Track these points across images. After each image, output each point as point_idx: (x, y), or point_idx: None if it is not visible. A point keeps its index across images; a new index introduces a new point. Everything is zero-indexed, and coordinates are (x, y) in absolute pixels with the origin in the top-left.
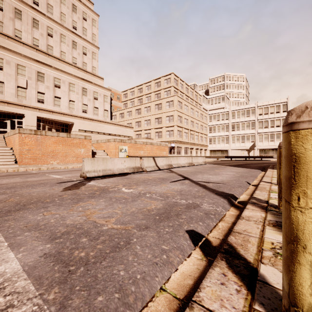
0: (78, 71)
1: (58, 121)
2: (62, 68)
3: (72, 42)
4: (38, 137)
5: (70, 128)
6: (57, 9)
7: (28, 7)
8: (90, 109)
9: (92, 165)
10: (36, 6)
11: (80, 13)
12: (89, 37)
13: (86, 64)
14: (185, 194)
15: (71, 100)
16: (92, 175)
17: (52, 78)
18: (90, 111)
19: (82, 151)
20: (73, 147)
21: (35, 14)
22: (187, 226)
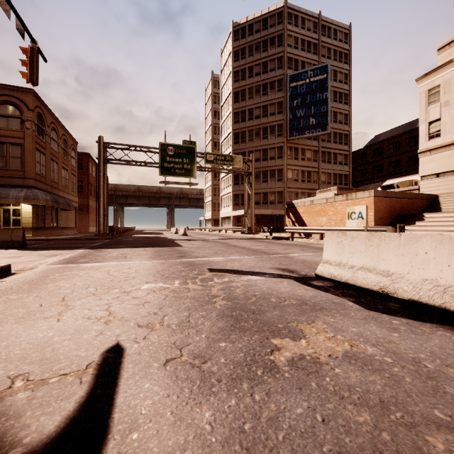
0: None
1: None
2: None
3: None
4: None
5: None
6: None
7: None
8: None
9: (338, 251)
10: None
11: None
12: None
13: None
14: (14, 307)
15: None
16: (326, 273)
17: None
18: None
19: None
20: None
21: None
22: (4, 282)
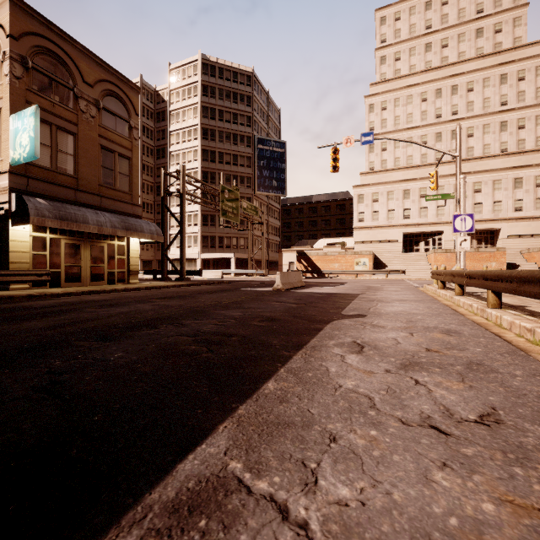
0: (508, 159)
1: (479, 229)
2: (484, 165)
3: (499, 124)
4: (447, 255)
5: (496, 235)
6: (478, 99)
7: (446, 123)
8: (528, 204)
9: None
10: (454, 116)
11: (513, 77)
12: (529, 99)
13: (523, 140)
14: None
15: (496, 201)
16: None
17: (471, 184)
18: (529, 207)
19: (493, 265)
20: (482, 261)
21: (453, 125)
22: None
